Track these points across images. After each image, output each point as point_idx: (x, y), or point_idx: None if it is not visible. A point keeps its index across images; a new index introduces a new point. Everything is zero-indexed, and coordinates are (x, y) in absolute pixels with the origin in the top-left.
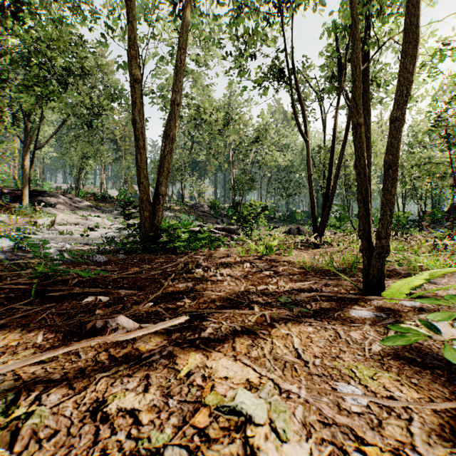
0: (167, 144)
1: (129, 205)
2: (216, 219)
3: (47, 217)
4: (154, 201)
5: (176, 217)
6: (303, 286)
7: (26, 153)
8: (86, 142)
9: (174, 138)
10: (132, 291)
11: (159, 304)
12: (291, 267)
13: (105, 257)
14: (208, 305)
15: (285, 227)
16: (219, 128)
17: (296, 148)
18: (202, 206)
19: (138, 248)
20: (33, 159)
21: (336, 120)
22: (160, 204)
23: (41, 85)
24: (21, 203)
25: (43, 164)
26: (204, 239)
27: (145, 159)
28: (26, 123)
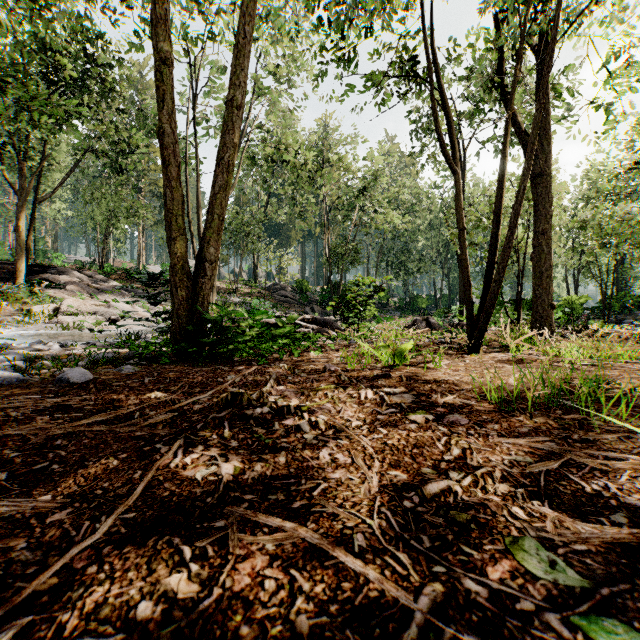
0: (219, 174)
1: (155, 279)
2: (304, 306)
3: (48, 303)
4: (195, 272)
5: (245, 304)
6: (542, 473)
7: (22, 209)
8: (114, 195)
9: (231, 164)
10: (48, 498)
11: (73, 602)
12: (460, 399)
13: (89, 373)
14: (262, 626)
15: (403, 319)
16: (308, 174)
17: (418, 205)
18: (284, 289)
19: (165, 353)
20: (33, 218)
21: (506, 136)
22: (206, 276)
23: (19, 87)
24: (14, 283)
25: (56, 229)
26: (283, 336)
27: (180, 199)
28: (22, 164)
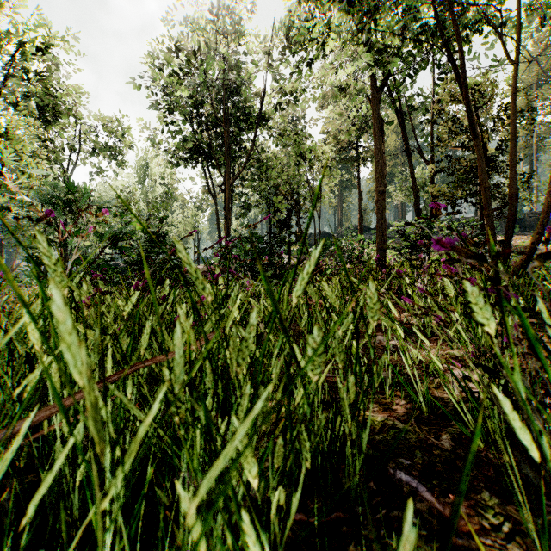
0: None
1: None
2: None
3: None
4: None
5: None
6: None
7: None
8: None
9: None
10: None
11: None
12: None
13: None
14: None
15: None
16: None
17: None
18: None
19: None
20: None
21: None
22: None
23: None
24: None
25: None
26: None
27: None
28: None
